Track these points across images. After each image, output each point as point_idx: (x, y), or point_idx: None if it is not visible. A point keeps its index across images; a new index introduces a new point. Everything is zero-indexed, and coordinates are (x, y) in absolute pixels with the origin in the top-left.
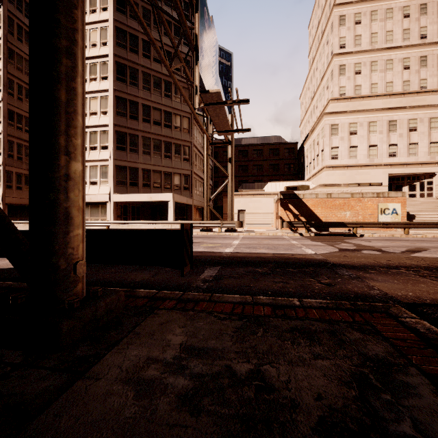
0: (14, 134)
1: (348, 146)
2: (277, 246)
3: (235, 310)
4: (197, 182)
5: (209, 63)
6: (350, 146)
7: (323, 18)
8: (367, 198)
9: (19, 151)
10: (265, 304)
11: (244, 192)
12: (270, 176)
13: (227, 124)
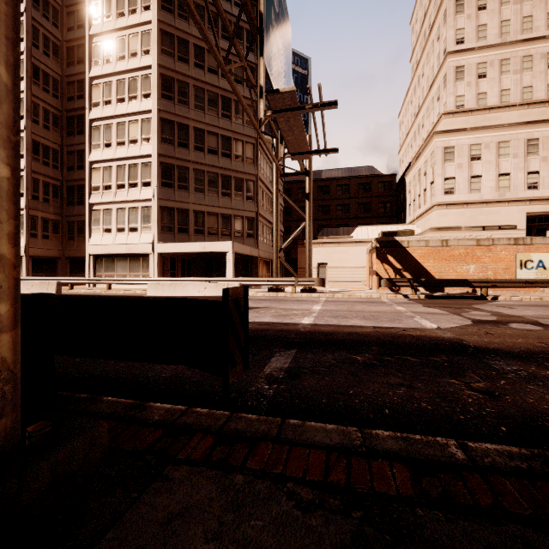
0: (39, 170)
1: (468, 175)
2: (377, 315)
3: (332, 474)
4: (264, 227)
5: (279, 55)
6: (470, 176)
7: (431, 7)
8: (500, 246)
9: (46, 191)
10: (391, 454)
11: (326, 240)
12: (359, 219)
13: (305, 143)
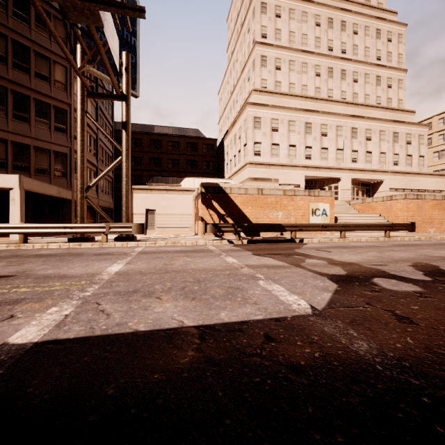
0: None
1: (270, 142)
2: (204, 279)
3: None
4: None
5: None
6: (272, 143)
7: (242, 9)
8: (299, 197)
9: None
10: None
11: (154, 186)
12: (188, 174)
13: None
